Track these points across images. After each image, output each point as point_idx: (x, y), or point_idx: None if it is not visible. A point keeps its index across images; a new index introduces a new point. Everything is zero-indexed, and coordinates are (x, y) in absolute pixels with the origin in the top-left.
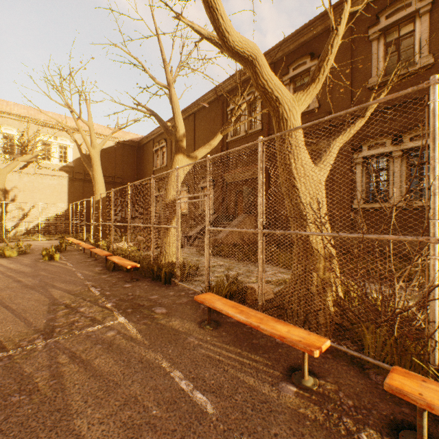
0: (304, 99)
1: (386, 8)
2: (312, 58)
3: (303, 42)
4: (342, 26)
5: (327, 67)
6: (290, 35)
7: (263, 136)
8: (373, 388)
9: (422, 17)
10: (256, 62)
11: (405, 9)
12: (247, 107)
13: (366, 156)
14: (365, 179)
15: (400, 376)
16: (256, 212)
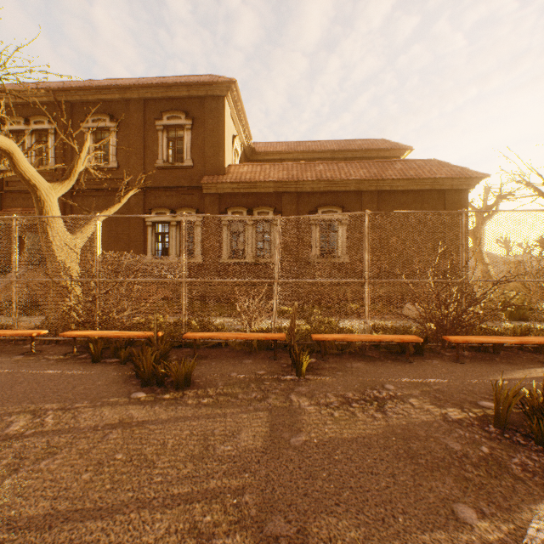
0: (61, 189)
1: (167, 112)
2: (112, 120)
3: (103, 99)
4: (84, 154)
5: (77, 174)
6: (88, 87)
7: (57, 178)
8: (72, 348)
9: (188, 131)
10: (14, 156)
11: (179, 119)
12: (36, 137)
13: (155, 221)
14: (155, 239)
15: (70, 332)
16: (12, 267)
